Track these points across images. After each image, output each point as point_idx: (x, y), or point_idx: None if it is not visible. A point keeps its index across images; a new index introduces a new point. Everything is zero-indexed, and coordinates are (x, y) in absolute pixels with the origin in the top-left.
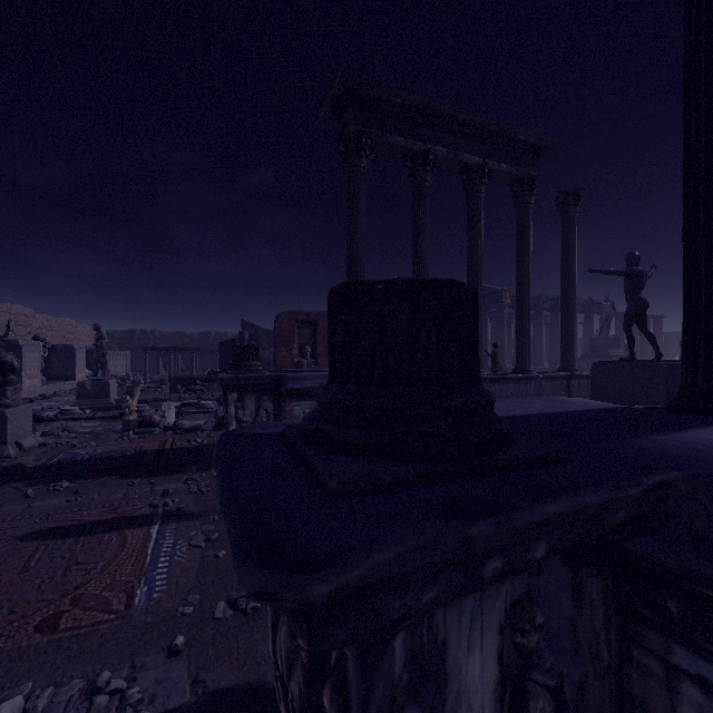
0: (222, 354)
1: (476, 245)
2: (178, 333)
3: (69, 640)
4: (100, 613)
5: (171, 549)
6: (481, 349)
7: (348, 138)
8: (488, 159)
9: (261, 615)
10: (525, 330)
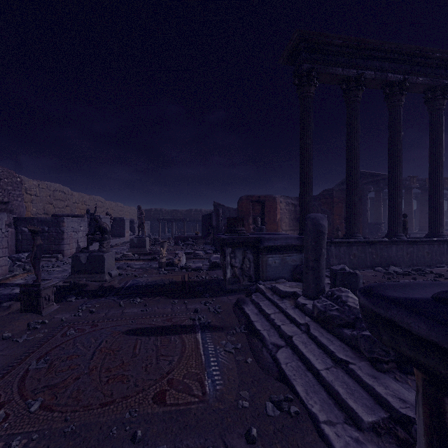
0: (203, 223)
1: (397, 141)
2: (174, 210)
3: (175, 413)
4: (188, 395)
5: (214, 352)
6: (401, 218)
7: (301, 74)
8: (407, 75)
9: (302, 419)
10: (438, 204)
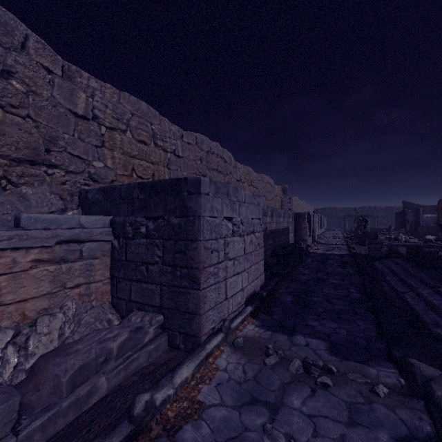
0: (396, 218)
1: None
2: (347, 208)
3: None
4: None
5: None
6: None
7: None
8: None
9: None
10: None
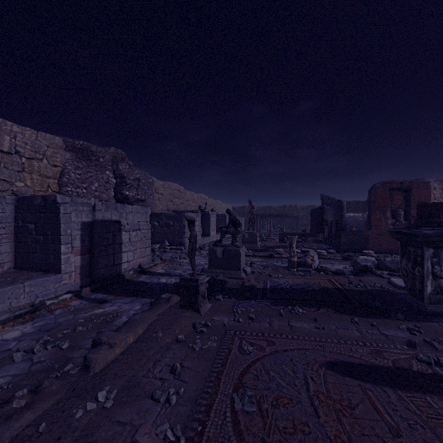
0: (312, 218)
1: None
2: (268, 207)
3: None
4: None
5: None
6: None
7: None
8: None
9: None
10: None
